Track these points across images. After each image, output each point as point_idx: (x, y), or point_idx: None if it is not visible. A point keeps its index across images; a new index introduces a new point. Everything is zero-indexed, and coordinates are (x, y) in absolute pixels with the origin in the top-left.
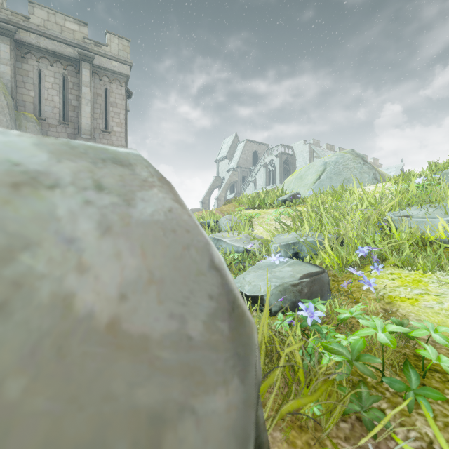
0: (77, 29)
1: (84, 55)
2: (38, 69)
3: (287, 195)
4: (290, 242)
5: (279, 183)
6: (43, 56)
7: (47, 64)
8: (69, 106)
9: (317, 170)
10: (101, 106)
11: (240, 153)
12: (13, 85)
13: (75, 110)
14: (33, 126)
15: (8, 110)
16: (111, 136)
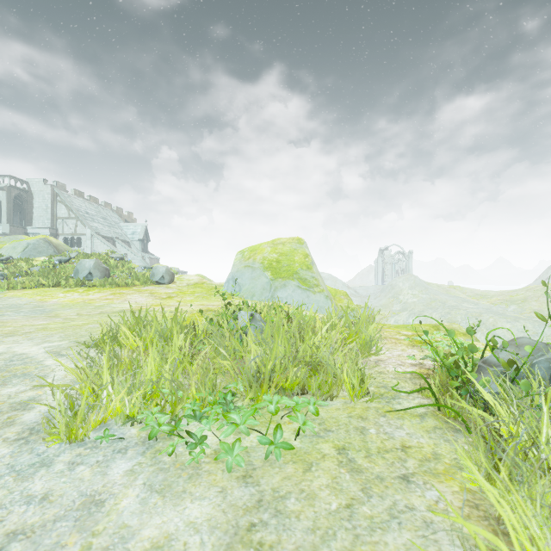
0: None
1: None
2: None
3: (4, 257)
4: (1, 274)
5: (7, 223)
6: None
7: None
8: None
9: (24, 246)
10: None
11: None
12: None
13: None
14: None
15: None
16: None
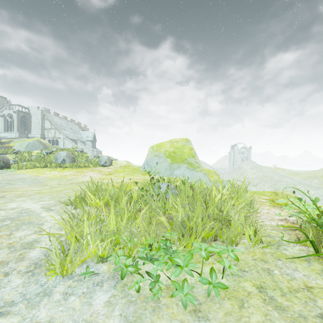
0: None
1: None
2: None
3: (16, 151)
4: (14, 160)
5: (17, 131)
6: None
7: None
8: None
9: (27, 144)
10: None
11: None
12: None
13: None
14: None
15: None
16: None
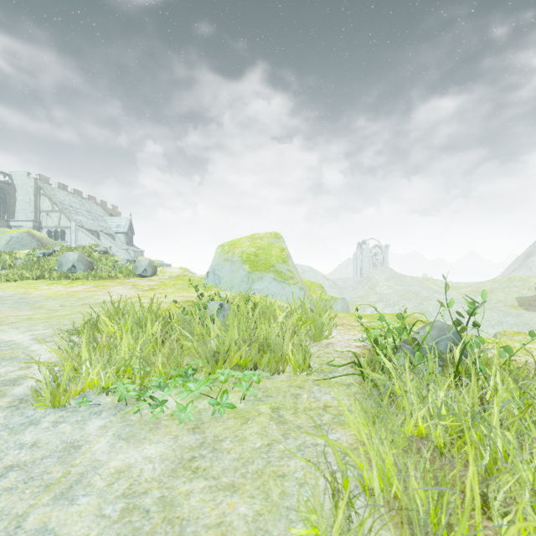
0: None
1: None
2: None
3: None
4: None
5: None
6: None
7: None
8: None
9: (7, 239)
10: None
11: None
12: None
13: None
14: None
15: None
16: None
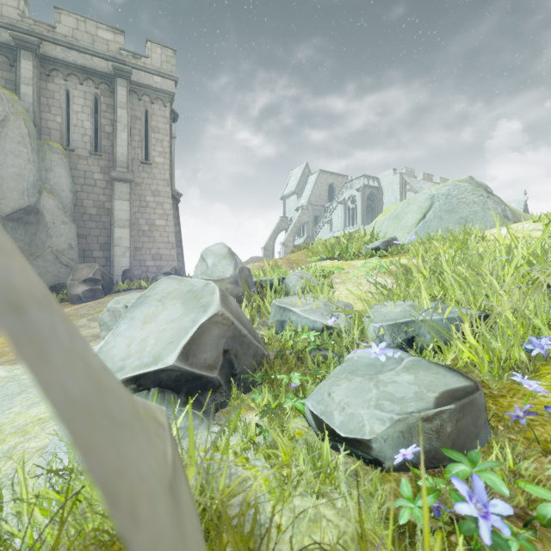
0: (112, 39)
1: (120, 69)
2: (66, 89)
3: (379, 241)
4: (401, 321)
5: (361, 224)
6: (72, 73)
7: (76, 82)
8: (102, 134)
9: (420, 207)
10: (140, 132)
11: (312, 188)
12: (36, 110)
13: (109, 138)
14: (59, 158)
15: (30, 139)
16: (152, 168)
